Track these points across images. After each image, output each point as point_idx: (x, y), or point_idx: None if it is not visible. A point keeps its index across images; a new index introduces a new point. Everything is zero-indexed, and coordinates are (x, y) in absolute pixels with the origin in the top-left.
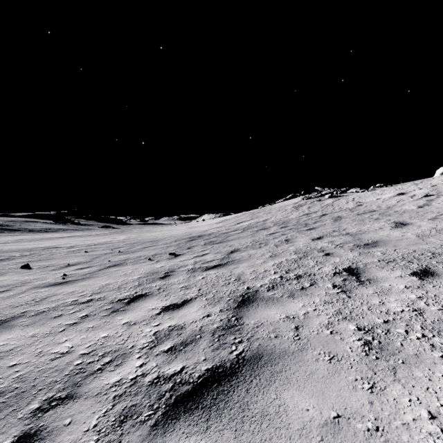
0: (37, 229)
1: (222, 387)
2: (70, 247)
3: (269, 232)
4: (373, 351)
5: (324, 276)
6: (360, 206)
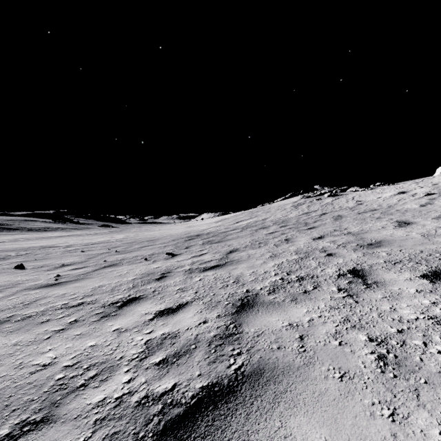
0: (36, 228)
1: (218, 411)
2: (67, 246)
3: (269, 231)
4: (389, 368)
5: (328, 278)
6: (360, 205)
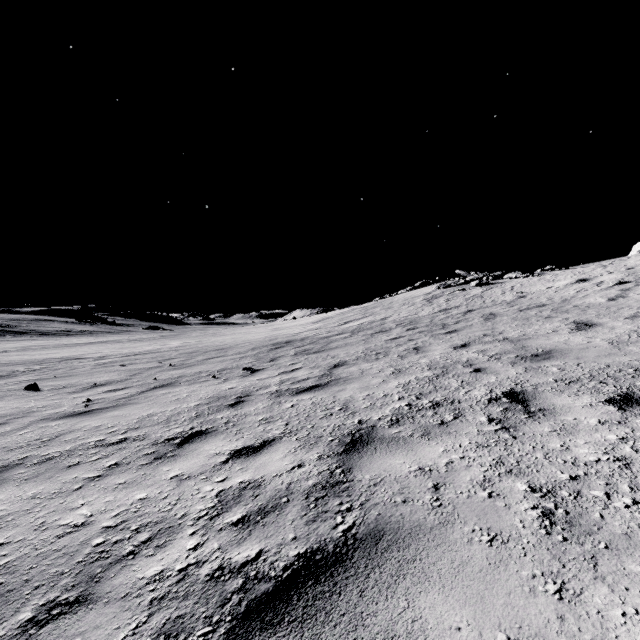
0: (53, 331)
1: (321, 587)
2: (99, 358)
3: (390, 336)
4: (557, 528)
5: (475, 404)
6: (522, 298)
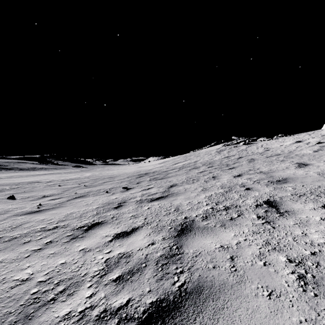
0: (26, 168)
1: None
2: (48, 182)
3: (199, 170)
4: (309, 287)
5: (248, 208)
6: (267, 151)
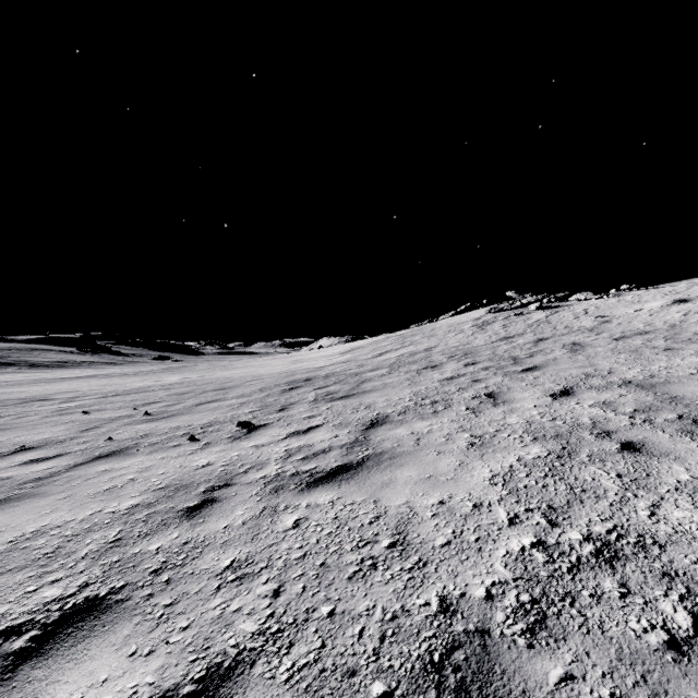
0: (46, 362)
1: None
2: (68, 399)
3: (444, 374)
4: None
5: None
6: (607, 324)
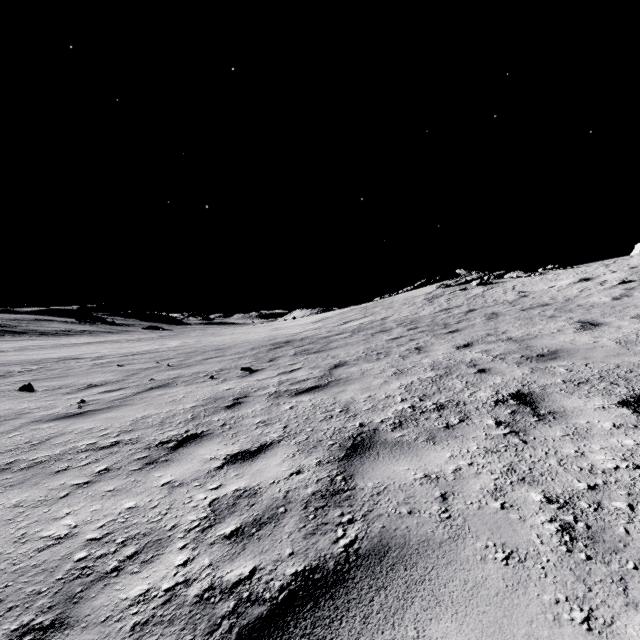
0: (52, 331)
1: (321, 612)
2: (96, 358)
3: (391, 336)
4: (579, 544)
5: (481, 406)
6: (524, 298)
